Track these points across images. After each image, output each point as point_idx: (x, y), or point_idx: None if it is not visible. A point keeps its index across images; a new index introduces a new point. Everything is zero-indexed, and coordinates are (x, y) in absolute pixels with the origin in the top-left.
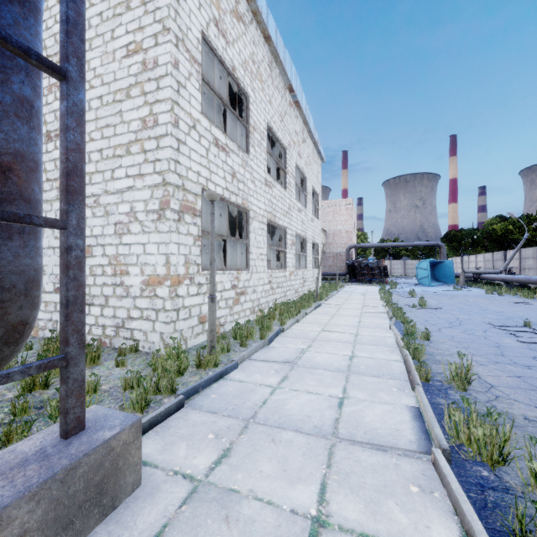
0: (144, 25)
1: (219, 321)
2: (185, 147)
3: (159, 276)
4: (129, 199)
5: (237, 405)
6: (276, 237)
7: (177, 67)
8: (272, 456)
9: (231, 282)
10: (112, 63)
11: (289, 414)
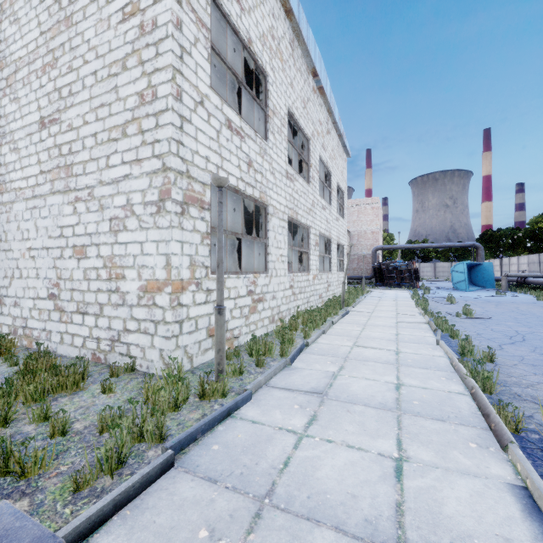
0: None
1: (232, 333)
2: (189, 126)
3: (158, 281)
4: (125, 189)
5: (246, 467)
6: (297, 237)
7: (180, 28)
8: None
9: (246, 287)
10: (106, 31)
11: (324, 490)
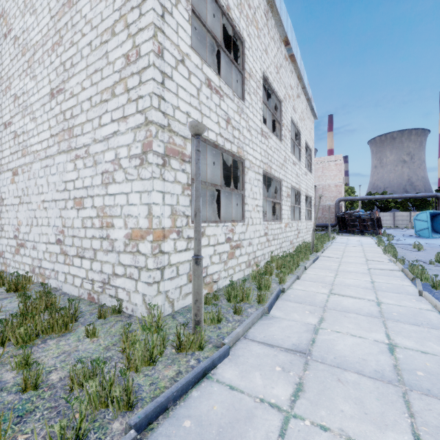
0: None
1: (212, 278)
2: (171, 82)
3: (141, 229)
4: (114, 145)
5: None
6: (270, 191)
7: None
8: None
9: (225, 235)
10: (99, 4)
11: None
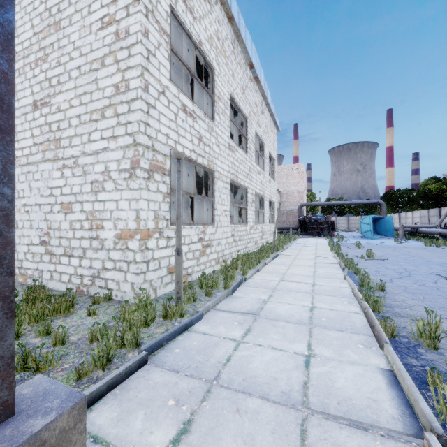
0: None
1: (187, 271)
2: (154, 111)
3: (130, 230)
4: (104, 159)
5: (200, 362)
6: (238, 196)
7: (147, 36)
8: (237, 434)
9: (197, 235)
10: (88, 35)
11: (254, 376)
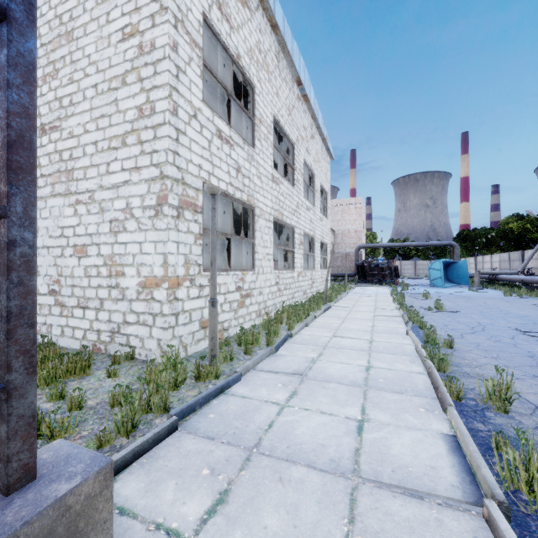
0: (141, 5)
1: (222, 326)
2: (184, 137)
3: (156, 277)
4: (125, 194)
5: (238, 429)
6: (283, 236)
7: (176, 50)
8: (279, 504)
9: (235, 283)
10: (107, 48)
11: (300, 442)
